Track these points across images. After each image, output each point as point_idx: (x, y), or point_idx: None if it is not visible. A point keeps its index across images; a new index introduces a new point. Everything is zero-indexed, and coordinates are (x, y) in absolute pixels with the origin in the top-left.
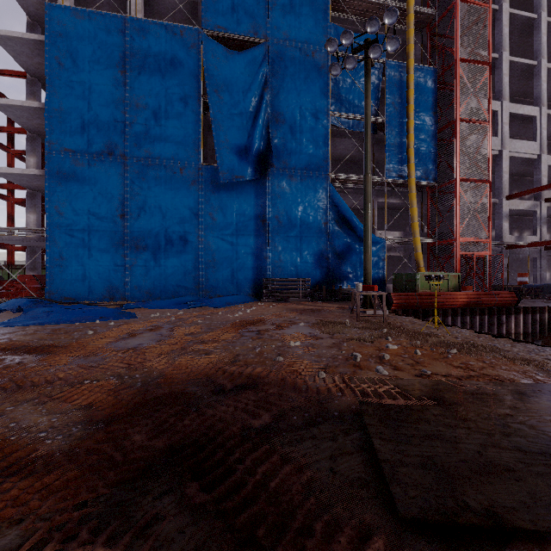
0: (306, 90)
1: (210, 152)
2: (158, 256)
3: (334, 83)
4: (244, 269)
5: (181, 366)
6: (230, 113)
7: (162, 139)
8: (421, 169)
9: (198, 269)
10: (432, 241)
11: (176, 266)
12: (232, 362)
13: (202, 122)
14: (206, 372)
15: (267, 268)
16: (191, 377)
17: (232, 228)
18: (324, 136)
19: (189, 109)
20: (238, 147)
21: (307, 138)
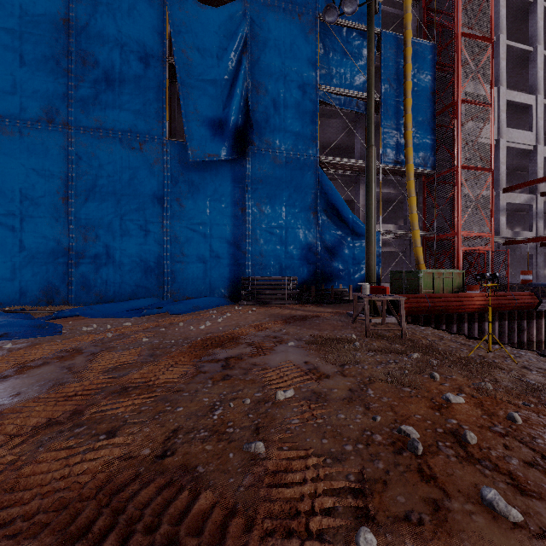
0: (291, 58)
1: (182, 132)
2: (112, 249)
3: (323, 54)
4: (219, 266)
5: (28, 484)
6: (201, 78)
7: (117, 106)
8: (419, 154)
9: (162, 266)
10: (430, 235)
11: (135, 262)
12: (158, 456)
13: (169, 92)
14: (71, 516)
15: (246, 264)
16: (20, 545)
17: (205, 217)
18: (312, 112)
19: (151, 72)
20: (211, 120)
21: (293, 113)
